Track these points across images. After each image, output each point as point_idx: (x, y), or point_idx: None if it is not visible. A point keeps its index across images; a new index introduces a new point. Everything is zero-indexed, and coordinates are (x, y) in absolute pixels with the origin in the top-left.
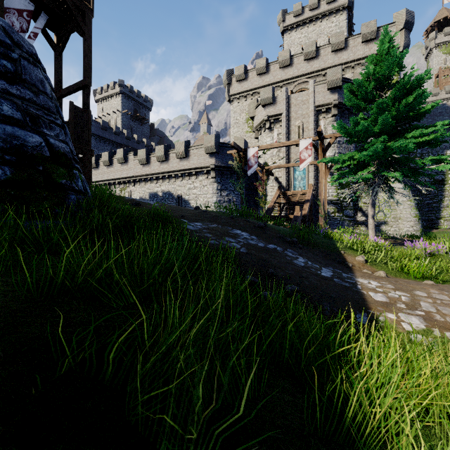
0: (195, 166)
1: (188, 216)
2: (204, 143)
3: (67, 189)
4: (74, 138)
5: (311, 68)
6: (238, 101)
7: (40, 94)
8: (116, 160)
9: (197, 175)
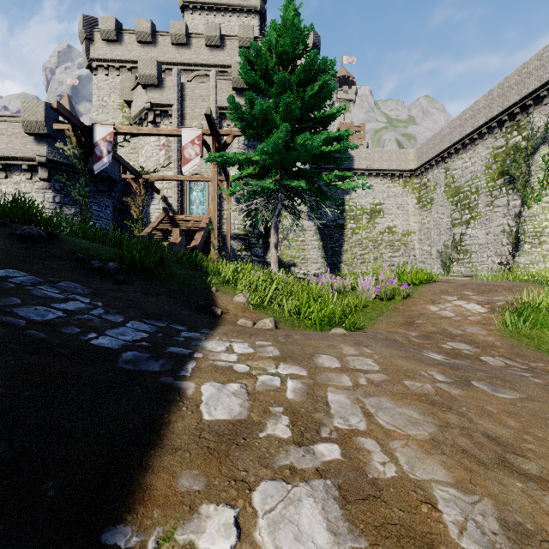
0: (3, 154)
1: None
2: (22, 114)
3: None
4: None
5: (215, 60)
6: (105, 72)
7: None
8: None
9: (10, 172)
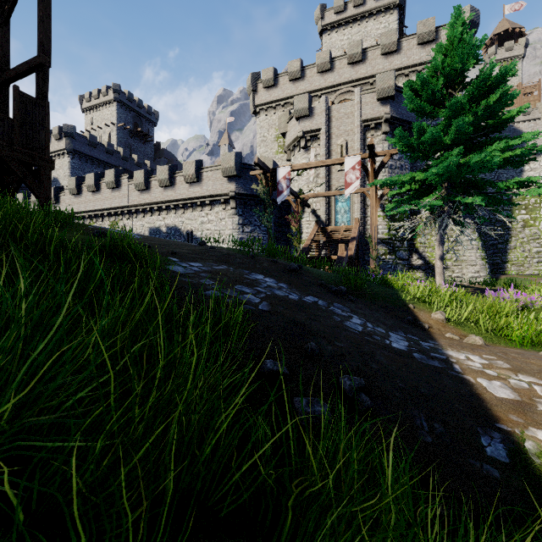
0: (210, 194)
1: (182, 254)
2: (222, 164)
3: None
4: (22, 140)
5: (357, 74)
6: (265, 113)
7: None
8: (105, 185)
9: (213, 205)
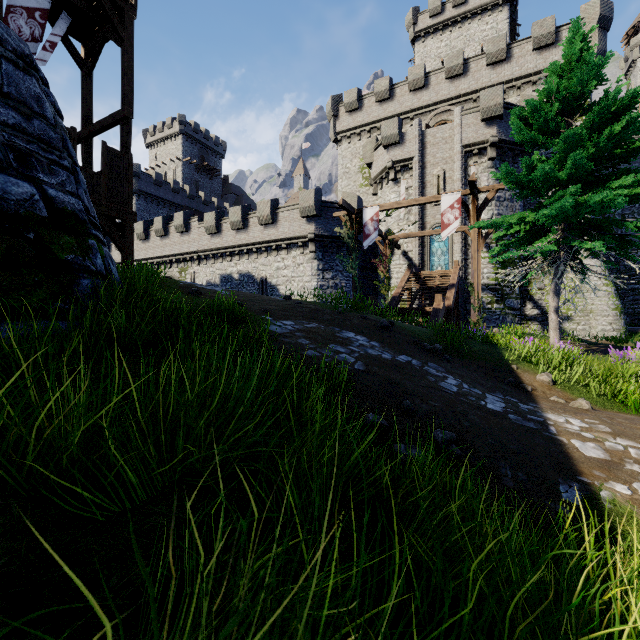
0: (286, 236)
1: (273, 311)
2: (300, 203)
3: (77, 270)
4: (108, 194)
5: (457, 90)
6: (348, 141)
7: (34, 118)
8: (173, 228)
9: (289, 249)
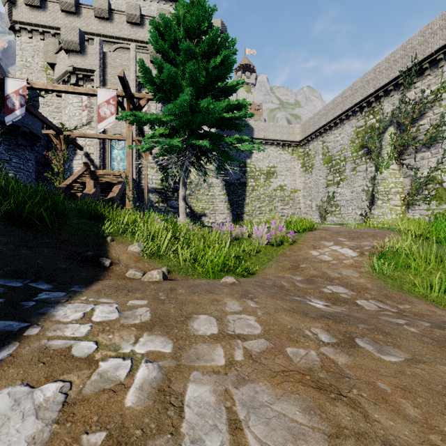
0: None
1: None
2: None
3: None
4: None
5: (136, 35)
6: (29, 35)
7: None
8: None
9: None
